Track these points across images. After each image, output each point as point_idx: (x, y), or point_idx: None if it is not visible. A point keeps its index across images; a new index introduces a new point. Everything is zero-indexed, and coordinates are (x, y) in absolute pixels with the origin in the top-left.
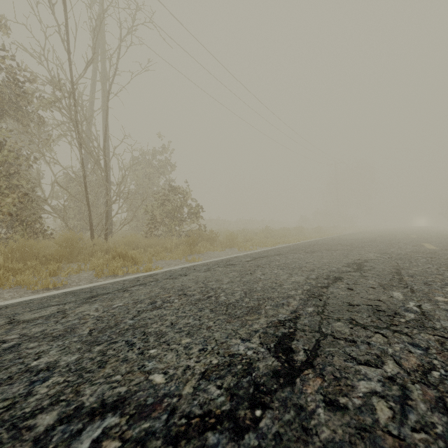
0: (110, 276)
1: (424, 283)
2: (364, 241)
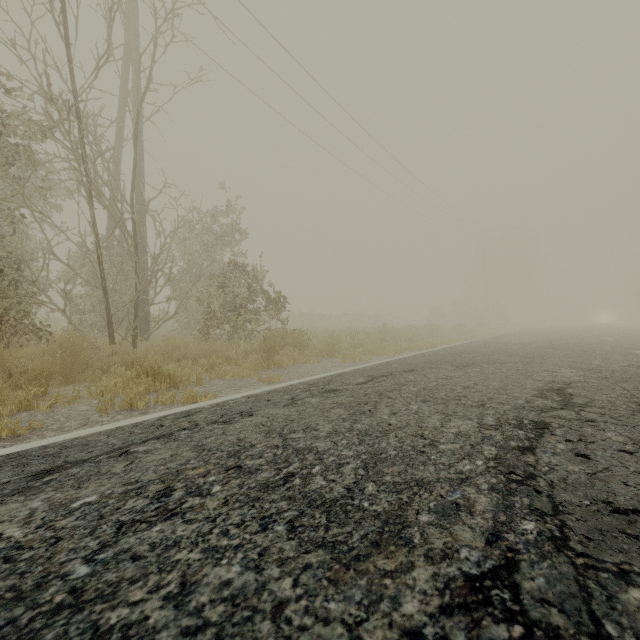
0: (125, 409)
1: None
2: (538, 346)
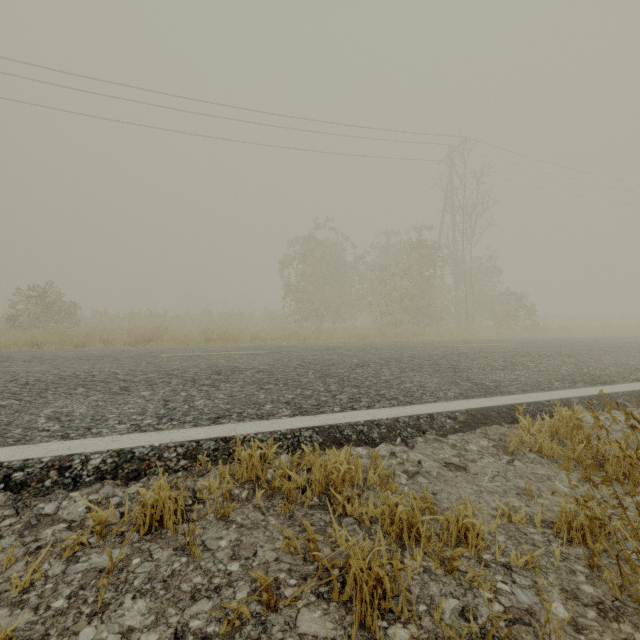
0: None
1: (636, 338)
2: None
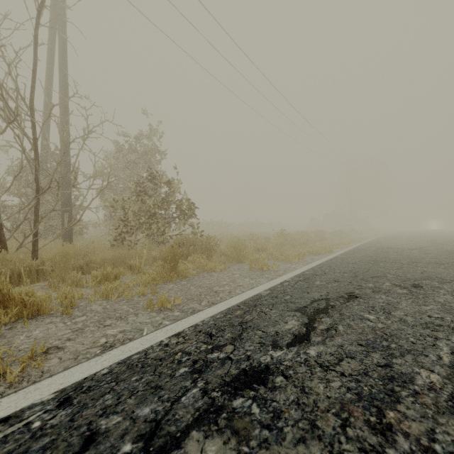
0: None
1: None
2: (440, 252)
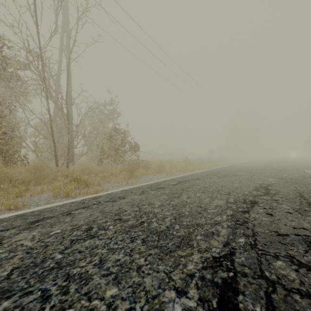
0: (65, 196)
1: None
2: (259, 168)
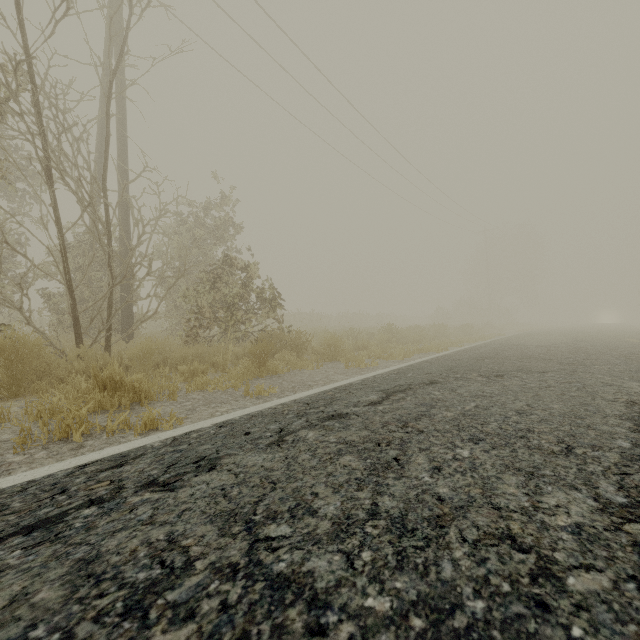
0: (58, 440)
1: None
2: (565, 349)
